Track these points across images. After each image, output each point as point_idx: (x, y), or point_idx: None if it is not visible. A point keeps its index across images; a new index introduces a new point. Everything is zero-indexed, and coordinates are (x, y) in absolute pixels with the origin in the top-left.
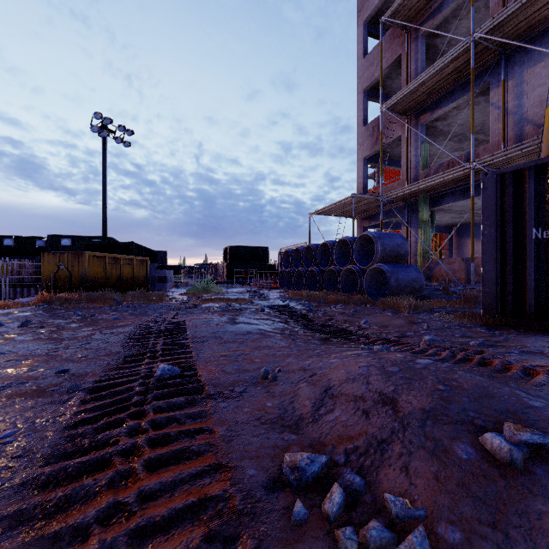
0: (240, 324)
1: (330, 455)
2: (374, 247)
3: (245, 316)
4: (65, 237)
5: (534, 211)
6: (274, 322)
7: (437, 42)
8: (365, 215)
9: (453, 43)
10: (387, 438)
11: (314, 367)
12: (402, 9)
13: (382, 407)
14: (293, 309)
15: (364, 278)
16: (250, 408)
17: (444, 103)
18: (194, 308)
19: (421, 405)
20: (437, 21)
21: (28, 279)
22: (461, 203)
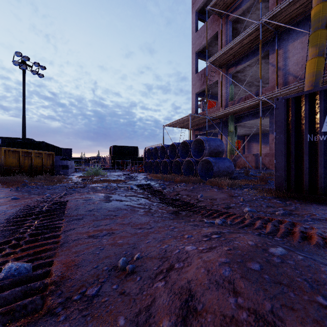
0: (113, 201)
1: None
2: (203, 147)
3: (118, 194)
4: None
5: (309, 123)
6: (139, 198)
7: (238, 26)
8: (197, 128)
9: (247, 28)
10: None
11: (171, 255)
12: (219, 3)
13: None
14: (153, 187)
15: (197, 166)
16: None
17: (243, 61)
18: (83, 187)
19: None
20: (239, 12)
21: None
22: (251, 122)
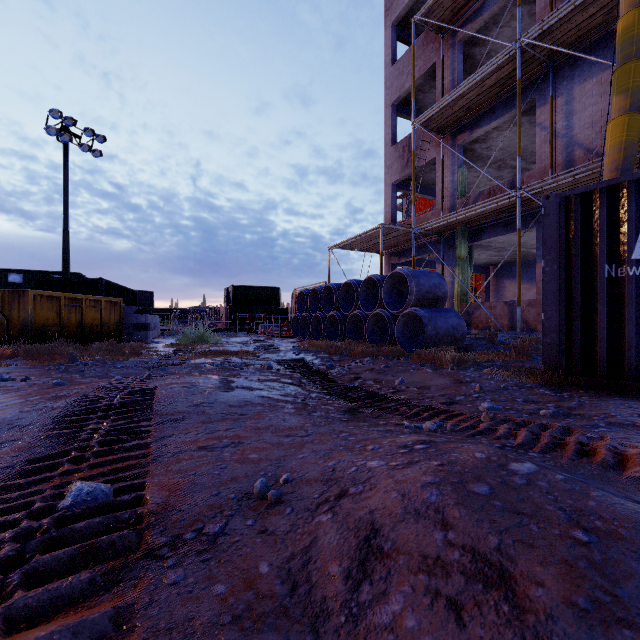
0: (236, 390)
1: None
2: (407, 288)
3: (245, 378)
4: (14, 271)
5: (607, 243)
6: (284, 384)
7: (476, 52)
8: (394, 251)
9: (493, 54)
10: None
11: (342, 475)
12: (438, 7)
13: (484, 591)
14: (310, 364)
15: (395, 325)
16: (226, 585)
17: (485, 121)
18: (179, 365)
19: (565, 591)
20: (477, 25)
21: None
22: (501, 239)
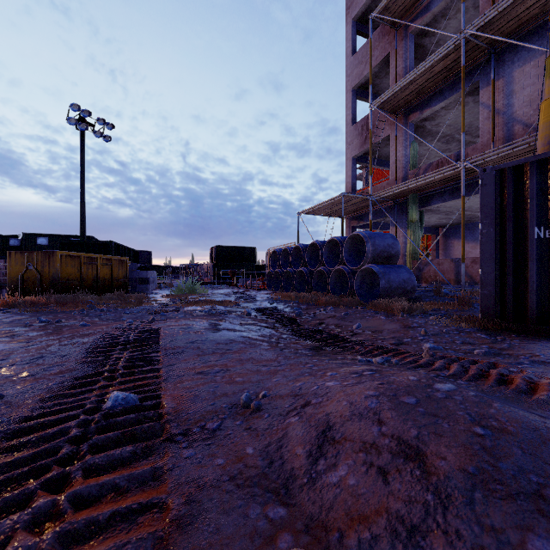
0: (223, 331)
1: (336, 549)
2: (364, 247)
3: (229, 322)
4: (41, 235)
5: (536, 209)
6: (261, 327)
7: (426, 41)
8: (354, 215)
9: (441, 43)
10: (420, 524)
11: (307, 392)
12: (392, 5)
13: (404, 463)
14: (281, 312)
15: (354, 279)
16: (224, 459)
17: (434, 102)
18: (175, 312)
19: (460, 463)
20: (427, 19)
21: (0, 280)
22: (449, 204)
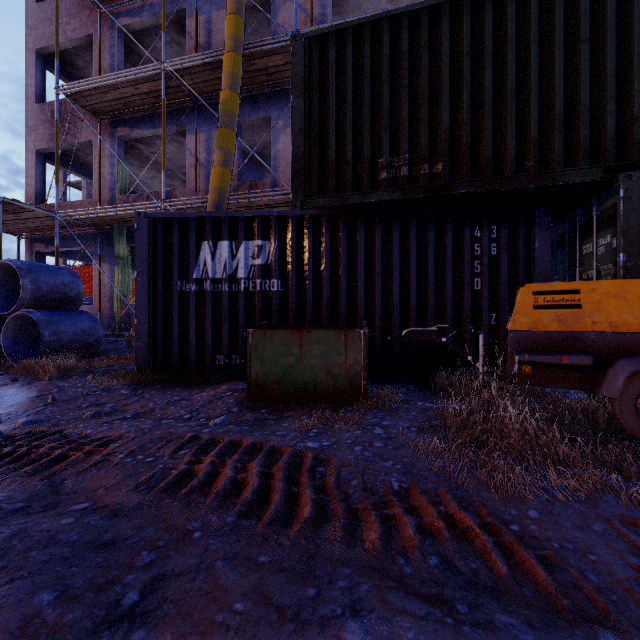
0: None
1: None
2: None
3: None
4: None
5: (180, 263)
6: None
7: (142, 52)
8: (39, 236)
9: None
10: None
11: None
12: None
13: None
14: None
15: (3, 330)
16: None
17: (144, 125)
18: None
19: None
20: (138, 25)
21: None
22: None
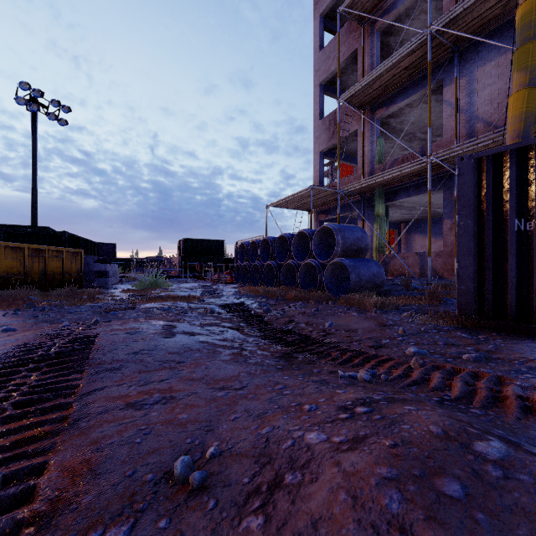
0: (177, 336)
1: None
2: (333, 240)
3: (188, 322)
4: None
5: (517, 200)
6: (224, 328)
7: (391, 40)
8: (322, 209)
9: (405, 43)
10: None
11: (277, 450)
12: (359, 0)
13: None
14: (249, 308)
15: (324, 273)
16: None
17: (399, 99)
18: (129, 310)
19: None
20: (392, 17)
21: None
22: (412, 199)
